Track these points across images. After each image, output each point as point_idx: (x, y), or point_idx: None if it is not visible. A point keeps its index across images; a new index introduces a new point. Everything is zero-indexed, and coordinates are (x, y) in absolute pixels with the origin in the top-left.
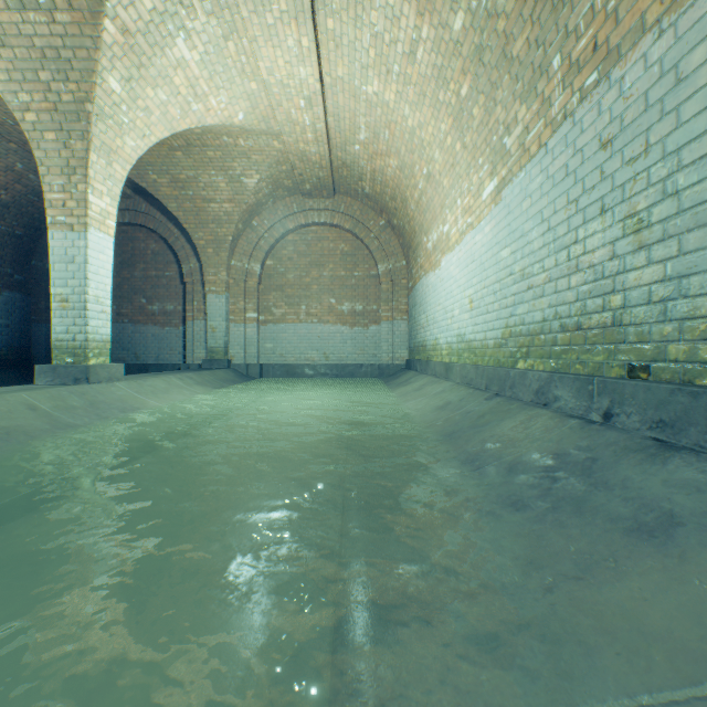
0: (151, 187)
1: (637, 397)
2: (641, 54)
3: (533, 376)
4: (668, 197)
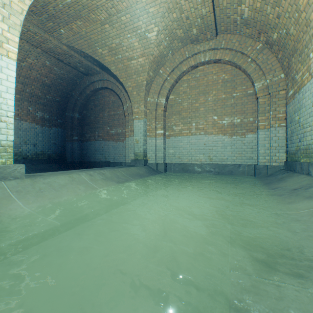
0: (101, 58)
1: None
2: None
3: None
4: None
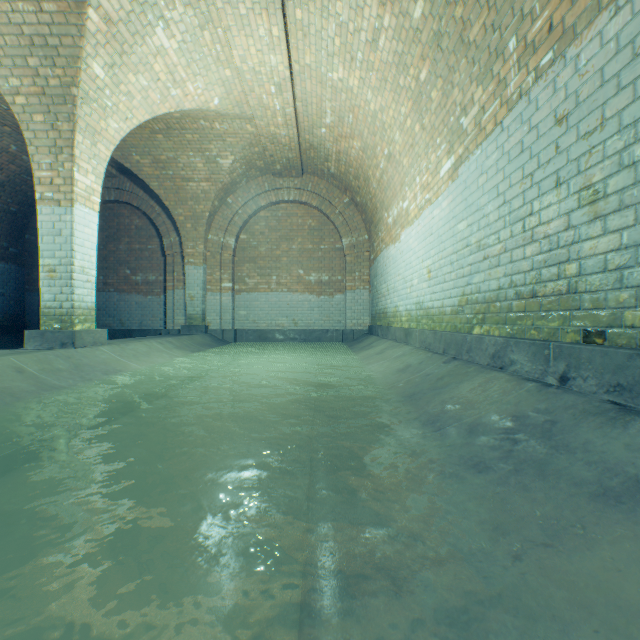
0: (135, 167)
1: (594, 361)
2: (597, 32)
3: (489, 341)
4: (625, 168)
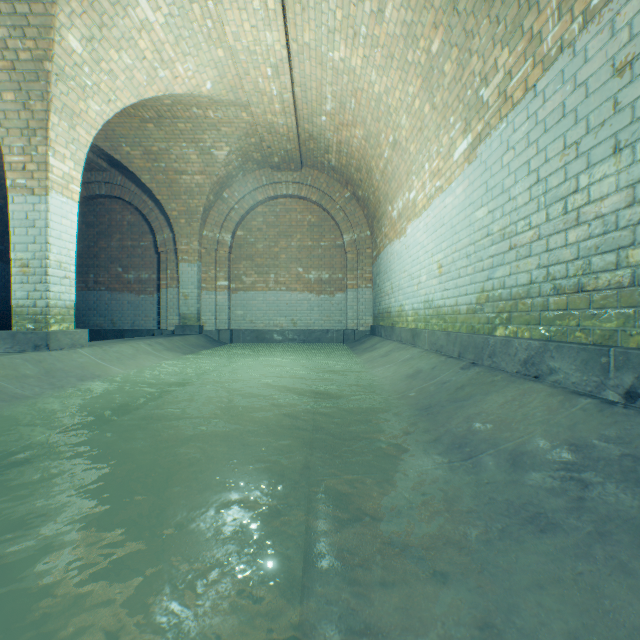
0: (125, 159)
1: None
2: None
3: (519, 344)
4: None
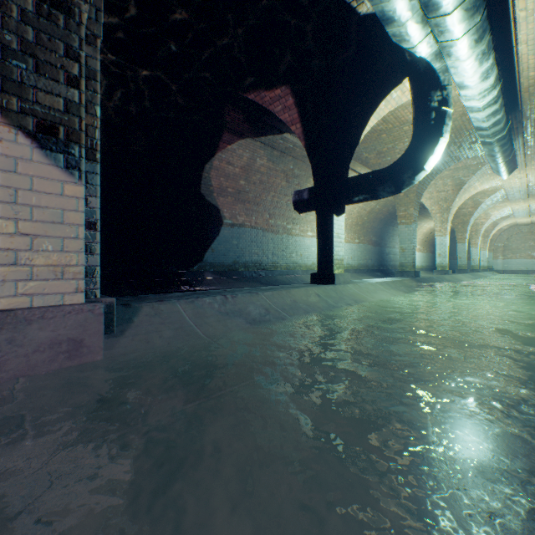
0: None
1: None
2: None
3: None
4: None
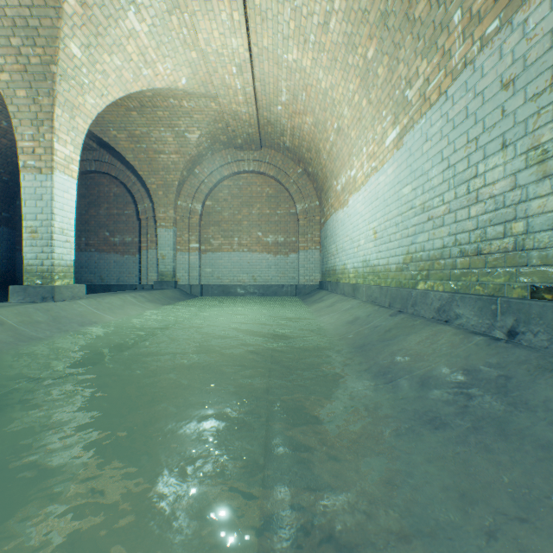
0: (112, 141)
1: (546, 317)
2: None
3: (434, 295)
4: None
